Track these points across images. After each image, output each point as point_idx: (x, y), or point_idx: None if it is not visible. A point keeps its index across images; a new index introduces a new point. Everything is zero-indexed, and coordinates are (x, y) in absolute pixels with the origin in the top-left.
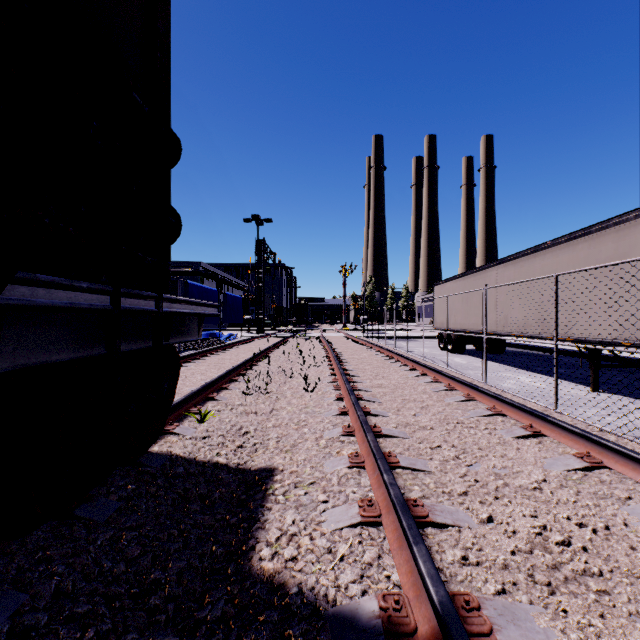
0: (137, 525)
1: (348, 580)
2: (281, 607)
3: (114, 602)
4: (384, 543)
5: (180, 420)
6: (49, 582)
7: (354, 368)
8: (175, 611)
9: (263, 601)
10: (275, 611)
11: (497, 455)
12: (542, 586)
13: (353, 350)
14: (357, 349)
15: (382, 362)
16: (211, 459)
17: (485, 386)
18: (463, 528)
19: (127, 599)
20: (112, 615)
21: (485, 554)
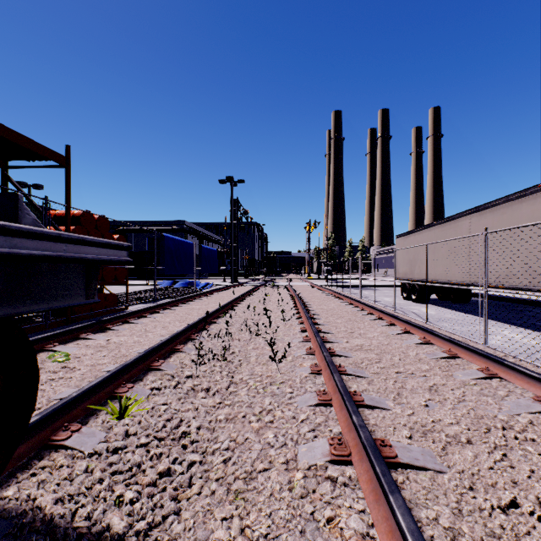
0: None
1: None
2: None
3: None
4: None
5: (95, 411)
6: None
7: (325, 322)
8: None
9: None
10: None
11: None
12: None
13: (320, 300)
14: (324, 299)
15: (353, 314)
16: (96, 523)
17: (488, 349)
18: None
19: None
20: None
21: None
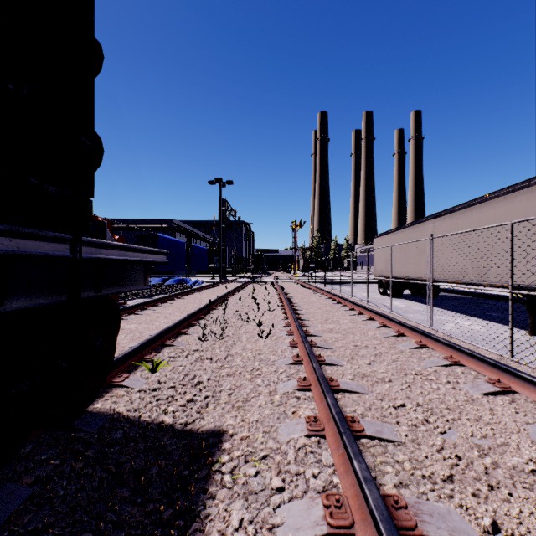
0: (42, 528)
1: None
2: None
3: None
4: None
5: (133, 369)
6: None
7: (305, 312)
8: None
9: None
10: None
11: (471, 418)
12: None
13: (303, 295)
14: (307, 294)
15: (330, 306)
16: (156, 419)
17: (431, 331)
18: None
19: None
20: None
21: None
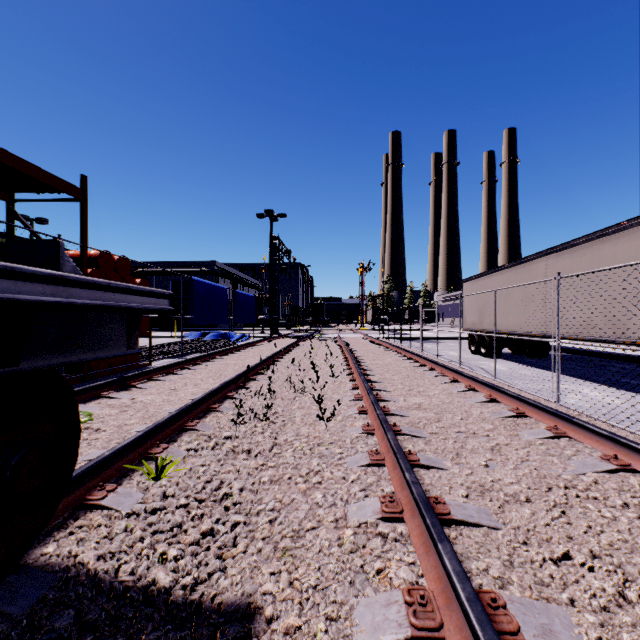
0: None
1: None
2: None
3: None
4: None
5: (128, 472)
6: None
7: (380, 378)
8: None
9: None
10: None
11: None
12: None
13: (375, 354)
14: (379, 353)
15: (412, 370)
16: (142, 577)
17: (560, 408)
18: None
19: None
20: None
21: None
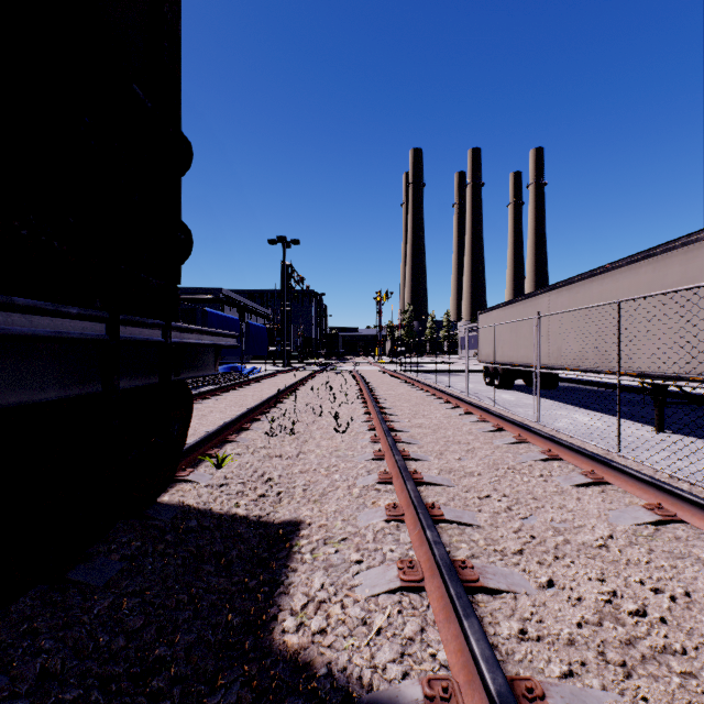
0: (141, 590)
1: (386, 659)
2: (307, 692)
3: (109, 686)
4: (428, 613)
5: (195, 465)
6: (33, 661)
7: (391, 406)
8: (181, 696)
9: (286, 684)
10: (300, 698)
11: (555, 506)
12: (616, 667)
13: (389, 385)
14: (394, 384)
15: (422, 399)
16: (229, 510)
17: (538, 426)
18: (519, 594)
19: (125, 682)
20: (106, 702)
21: (547, 627)
